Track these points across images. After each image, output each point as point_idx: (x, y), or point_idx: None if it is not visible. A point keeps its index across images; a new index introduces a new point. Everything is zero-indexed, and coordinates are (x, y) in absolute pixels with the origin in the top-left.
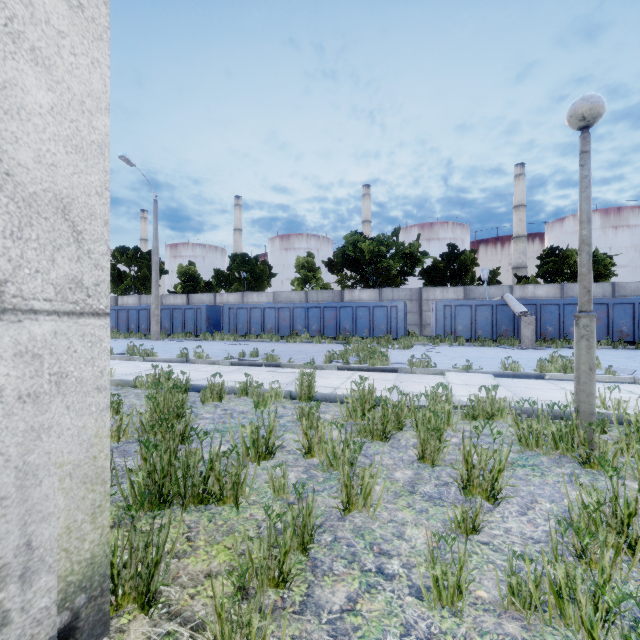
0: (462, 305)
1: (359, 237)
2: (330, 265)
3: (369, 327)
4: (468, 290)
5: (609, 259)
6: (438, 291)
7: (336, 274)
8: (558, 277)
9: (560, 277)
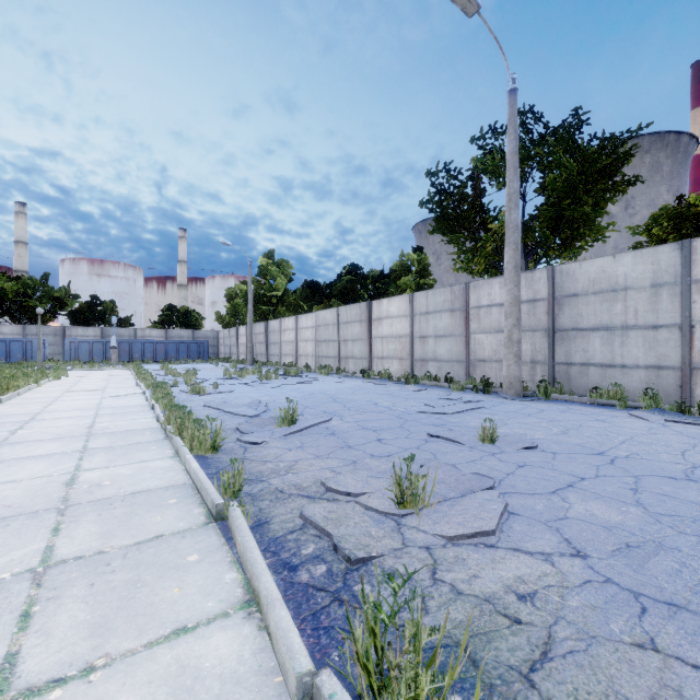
0: (84, 342)
1: (2, 277)
2: None
3: (6, 356)
4: (105, 330)
5: (199, 316)
6: (80, 330)
7: None
8: (171, 324)
9: (173, 324)
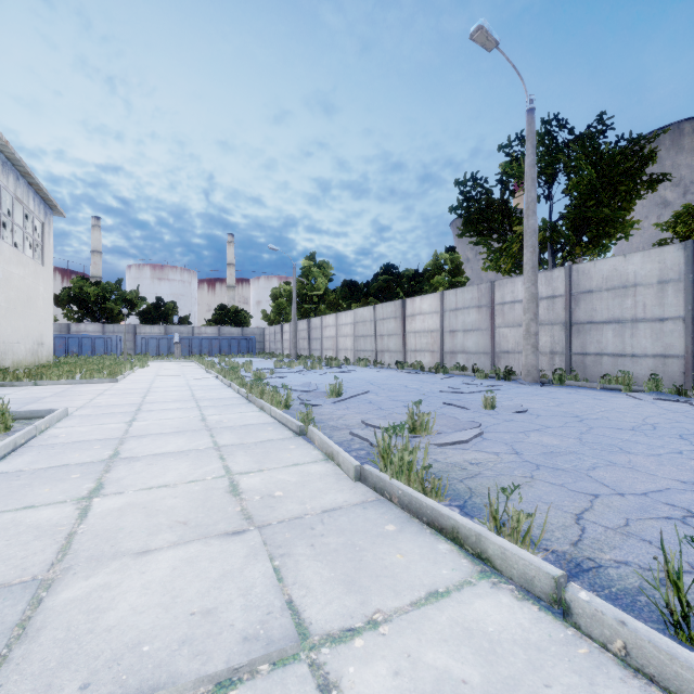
0: (152, 338)
1: (86, 283)
2: (56, 300)
3: (92, 350)
4: (168, 328)
5: (247, 315)
6: (148, 328)
7: (62, 308)
8: (223, 322)
9: (225, 322)
